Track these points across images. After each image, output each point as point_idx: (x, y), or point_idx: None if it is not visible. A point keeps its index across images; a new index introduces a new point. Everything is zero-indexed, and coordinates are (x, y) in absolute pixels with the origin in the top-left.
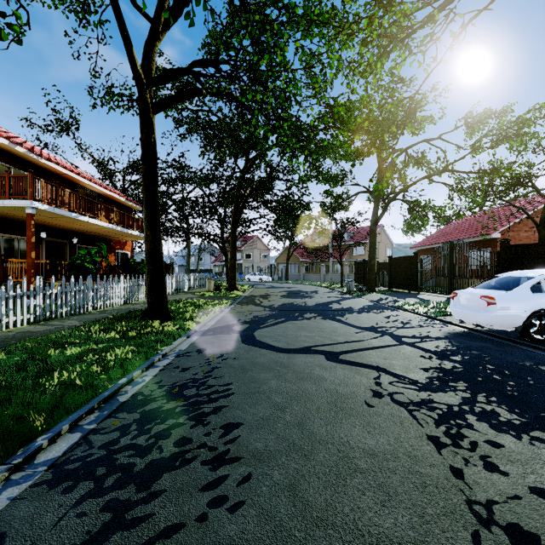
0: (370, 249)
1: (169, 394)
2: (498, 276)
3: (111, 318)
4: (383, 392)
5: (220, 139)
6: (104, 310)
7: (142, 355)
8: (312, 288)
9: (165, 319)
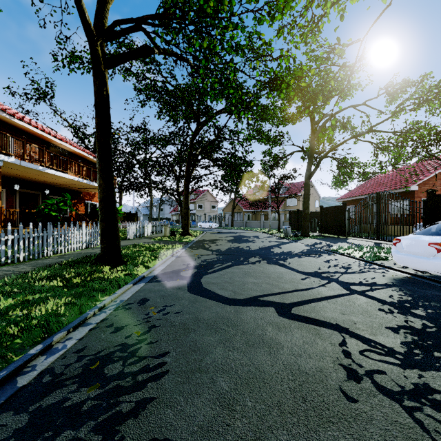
0: (304, 200)
1: (85, 373)
2: (440, 223)
3: (65, 262)
4: (358, 369)
5: (175, 104)
6: (64, 254)
7: (78, 308)
8: (254, 233)
9: (117, 264)
